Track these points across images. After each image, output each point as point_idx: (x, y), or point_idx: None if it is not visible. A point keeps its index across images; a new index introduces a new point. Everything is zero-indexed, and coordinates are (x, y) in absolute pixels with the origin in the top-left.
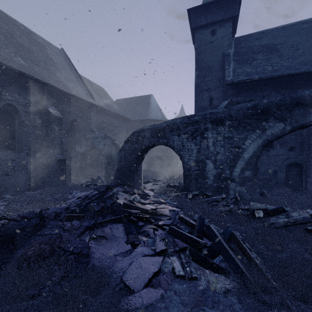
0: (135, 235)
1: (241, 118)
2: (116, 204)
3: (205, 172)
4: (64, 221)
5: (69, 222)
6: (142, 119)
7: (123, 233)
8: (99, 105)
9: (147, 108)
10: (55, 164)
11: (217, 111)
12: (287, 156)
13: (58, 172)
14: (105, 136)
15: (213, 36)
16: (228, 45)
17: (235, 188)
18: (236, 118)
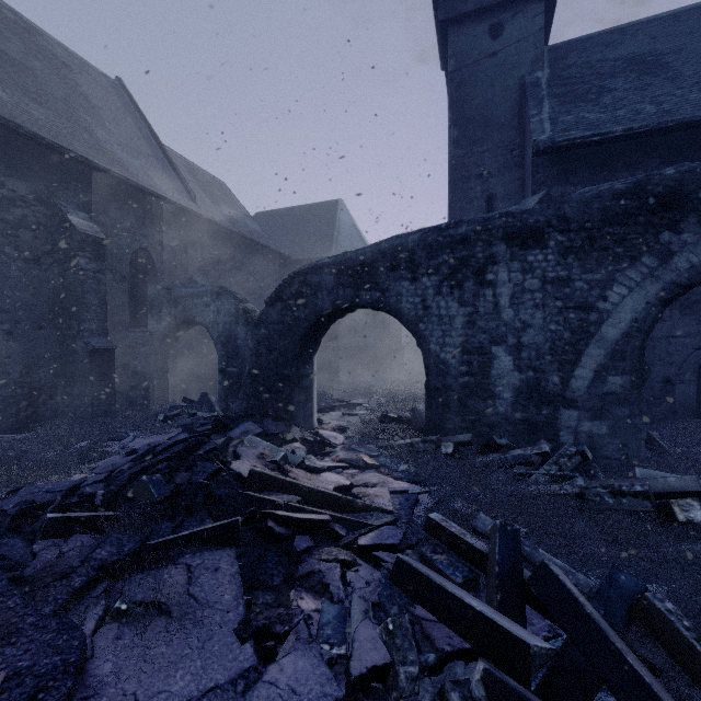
0: (279, 591)
1: (595, 224)
2: (225, 476)
3: (490, 381)
4: (39, 538)
5: (59, 540)
6: (316, 257)
7: (234, 587)
8: (209, 216)
9: (331, 231)
10: (84, 361)
11: (523, 209)
12: (700, 338)
13: (93, 383)
14: (219, 291)
15: (495, 39)
16: (535, 60)
17: (578, 425)
18: (580, 225)
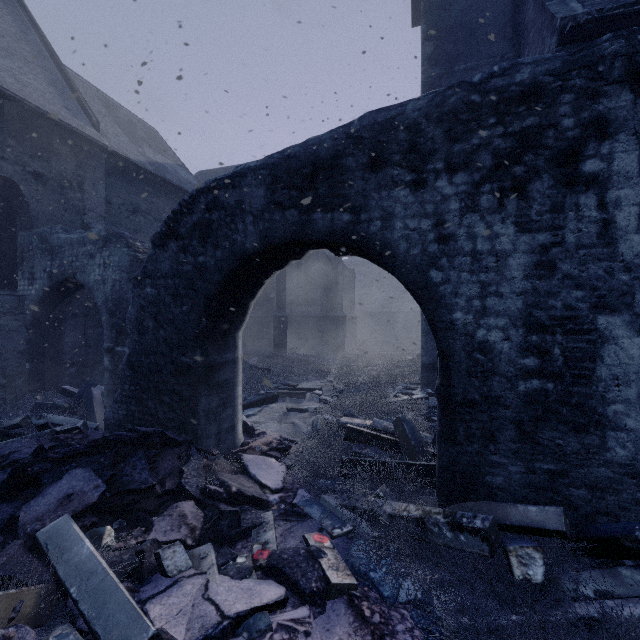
0: None
1: None
2: None
3: (594, 390)
4: None
5: None
6: None
7: None
8: (119, 151)
9: None
10: None
11: None
12: None
13: None
14: (107, 236)
15: None
16: None
17: None
18: None
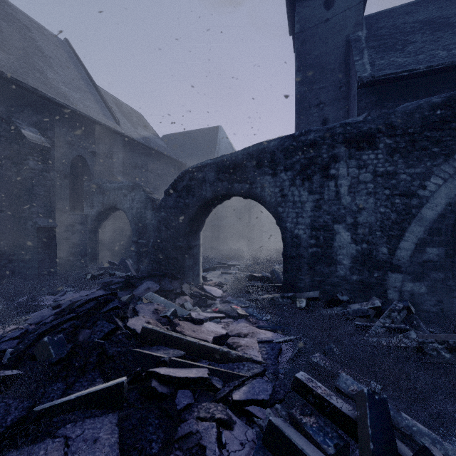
0: None
1: (416, 130)
2: (118, 335)
3: (333, 251)
4: None
5: None
6: None
7: None
8: (128, 135)
9: (213, 147)
10: (33, 235)
11: (357, 120)
12: None
13: (39, 251)
14: (133, 185)
15: (328, 10)
16: (357, 23)
17: (402, 285)
18: (404, 131)
